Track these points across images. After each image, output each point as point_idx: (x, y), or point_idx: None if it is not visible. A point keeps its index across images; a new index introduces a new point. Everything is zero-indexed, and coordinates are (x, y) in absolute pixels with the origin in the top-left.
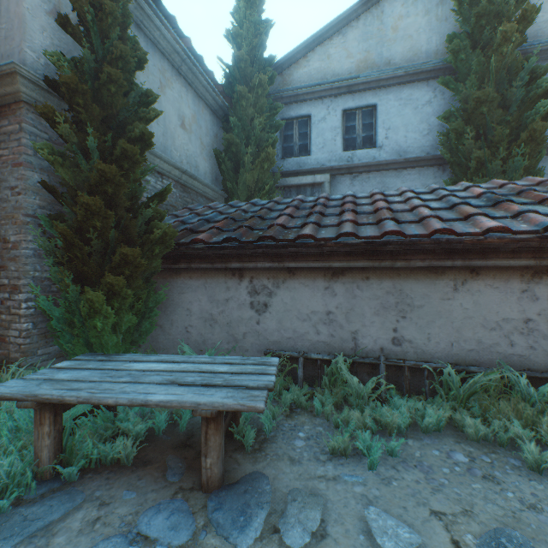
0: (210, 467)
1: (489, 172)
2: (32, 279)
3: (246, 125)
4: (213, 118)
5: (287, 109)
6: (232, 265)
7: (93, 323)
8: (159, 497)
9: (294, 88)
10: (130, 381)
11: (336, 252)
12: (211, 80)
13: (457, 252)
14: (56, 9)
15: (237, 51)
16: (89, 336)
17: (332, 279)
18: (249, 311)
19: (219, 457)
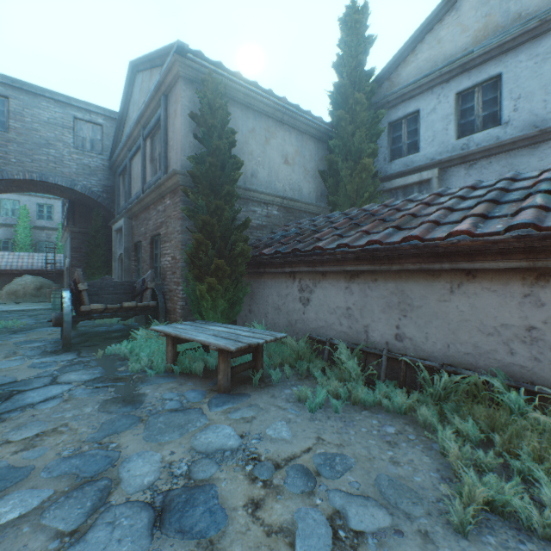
0: (220, 380)
1: None
2: (185, 279)
3: (346, 142)
4: (318, 144)
5: (394, 111)
6: (286, 270)
7: (203, 303)
8: (200, 389)
9: (399, 89)
10: (200, 332)
11: (347, 258)
12: (310, 116)
13: (444, 255)
14: (197, 127)
15: (340, 78)
16: (202, 311)
17: (350, 280)
18: (298, 304)
19: (224, 376)
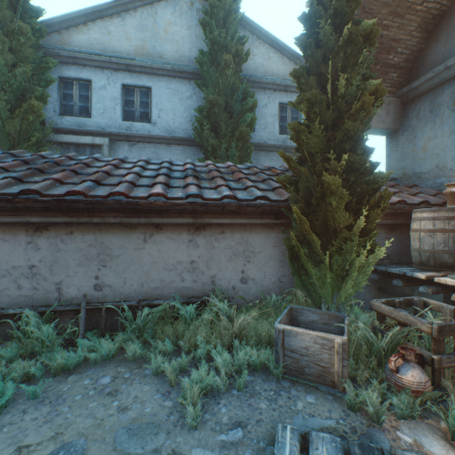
0: None
1: (220, 156)
2: None
3: (5, 70)
4: None
5: (66, 68)
6: None
7: None
8: None
9: (72, 50)
10: None
11: (33, 207)
12: None
13: (142, 211)
14: None
15: None
16: None
17: (36, 234)
18: None
19: None
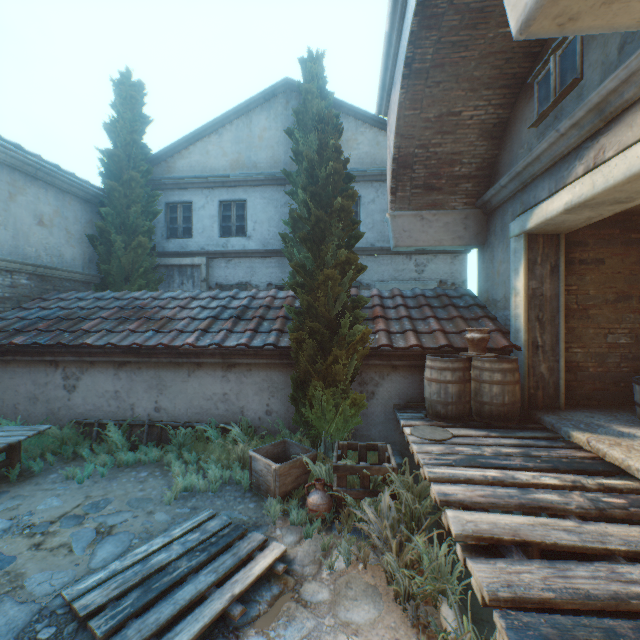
0: None
1: None
2: None
3: (121, 212)
4: (86, 206)
5: (172, 194)
6: (47, 359)
7: None
8: None
9: (175, 177)
10: None
11: (116, 351)
12: (76, 178)
13: (184, 353)
14: None
15: (114, 143)
16: None
17: (119, 368)
18: (63, 391)
19: None
